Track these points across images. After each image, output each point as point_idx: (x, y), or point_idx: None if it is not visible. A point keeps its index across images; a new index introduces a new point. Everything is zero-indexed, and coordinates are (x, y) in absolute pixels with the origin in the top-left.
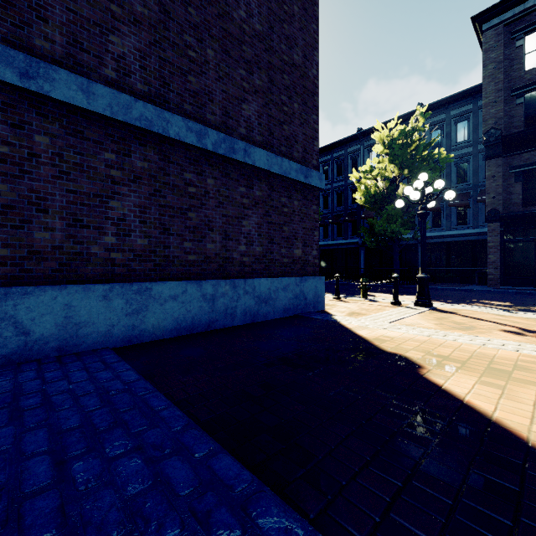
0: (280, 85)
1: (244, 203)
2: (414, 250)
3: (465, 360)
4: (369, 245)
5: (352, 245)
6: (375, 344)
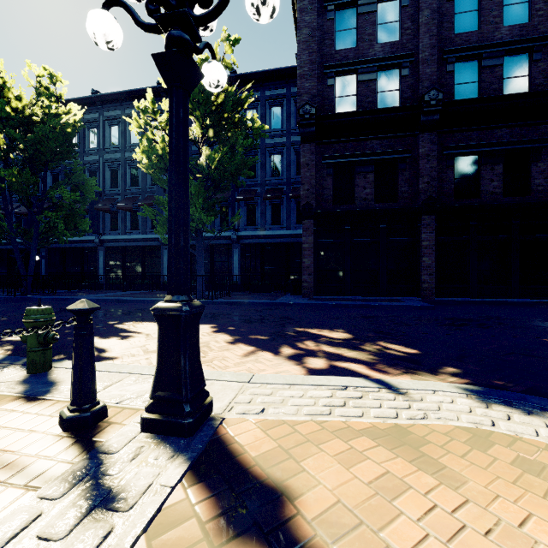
0: None
1: None
2: (227, 252)
3: None
4: (164, 240)
5: (151, 242)
6: None
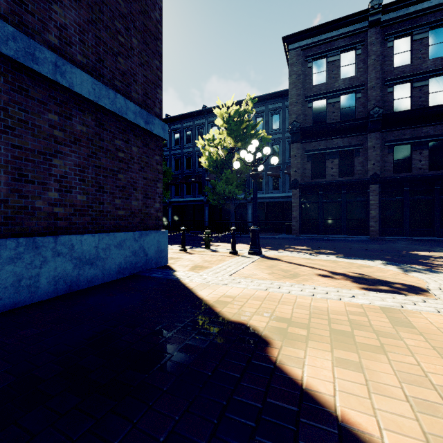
0: (113, 7)
1: (55, 136)
2: (244, 208)
3: (306, 320)
4: (212, 203)
5: (198, 202)
6: (217, 310)
